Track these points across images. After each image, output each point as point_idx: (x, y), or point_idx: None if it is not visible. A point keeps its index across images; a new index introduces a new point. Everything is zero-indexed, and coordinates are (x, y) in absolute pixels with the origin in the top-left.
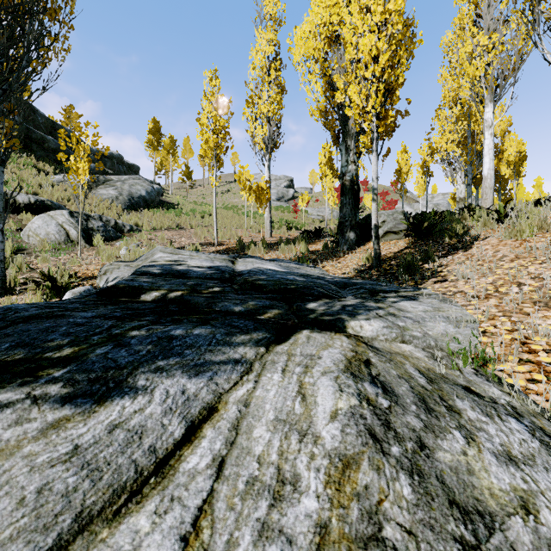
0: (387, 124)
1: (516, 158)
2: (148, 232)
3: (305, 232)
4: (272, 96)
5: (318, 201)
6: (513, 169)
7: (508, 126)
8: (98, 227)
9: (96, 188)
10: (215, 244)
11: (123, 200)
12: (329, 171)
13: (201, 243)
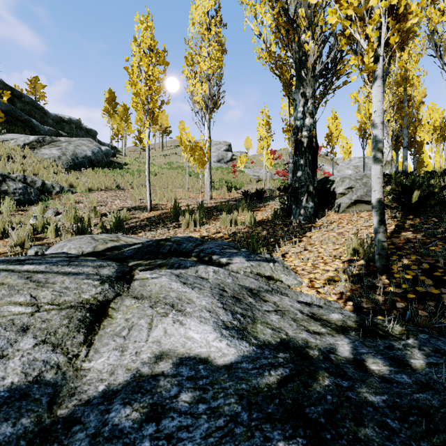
0: (406, 28)
1: (442, 124)
2: (81, 193)
3: (245, 193)
4: (212, 52)
5: (253, 163)
6: (438, 134)
7: (423, 97)
8: (15, 189)
9: (40, 148)
10: (148, 208)
11: (66, 159)
12: (266, 134)
13: (135, 206)
